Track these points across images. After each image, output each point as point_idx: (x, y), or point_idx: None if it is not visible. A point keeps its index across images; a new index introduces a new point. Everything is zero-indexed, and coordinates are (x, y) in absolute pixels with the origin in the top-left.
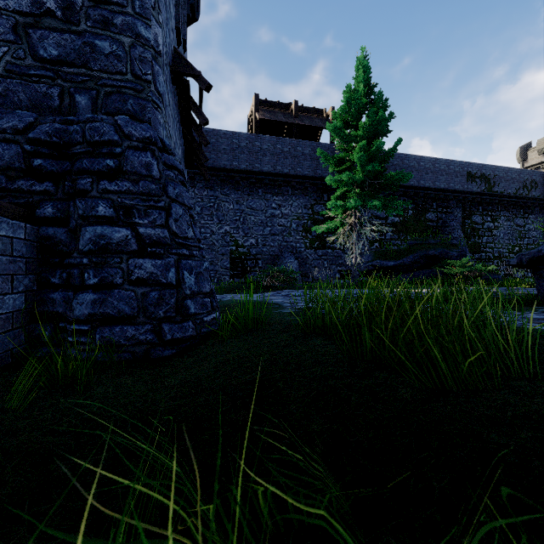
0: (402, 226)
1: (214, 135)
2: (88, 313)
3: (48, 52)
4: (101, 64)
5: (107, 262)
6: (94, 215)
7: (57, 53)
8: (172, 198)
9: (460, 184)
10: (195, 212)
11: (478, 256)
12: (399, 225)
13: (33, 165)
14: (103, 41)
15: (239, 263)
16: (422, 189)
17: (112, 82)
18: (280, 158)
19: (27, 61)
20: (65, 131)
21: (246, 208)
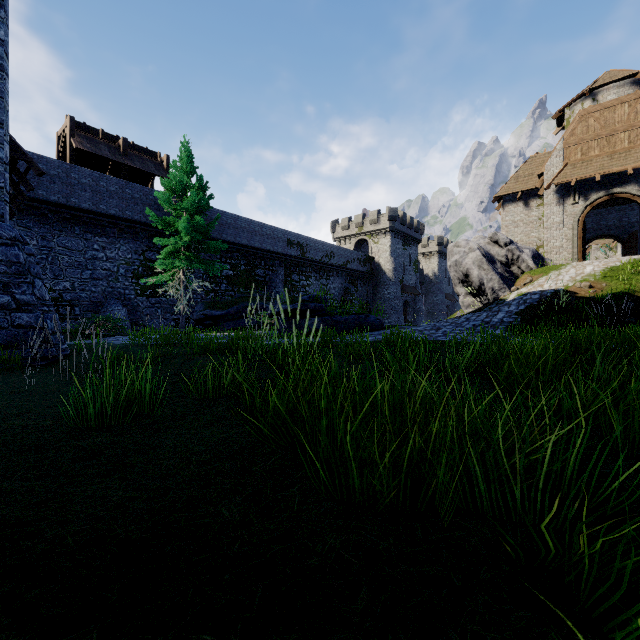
0: (236, 279)
1: None
2: None
3: None
4: None
5: None
6: None
7: None
8: (35, 276)
9: (282, 248)
10: None
11: None
12: (233, 278)
13: None
14: None
15: None
16: (253, 248)
17: None
18: (105, 197)
19: None
20: None
21: (57, 246)
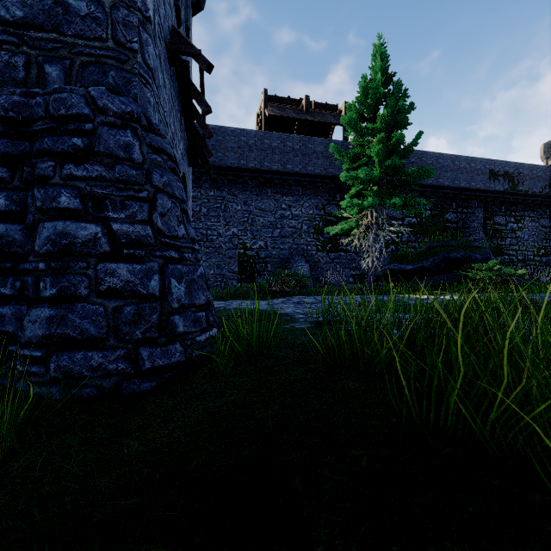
0: (419, 227)
1: (221, 132)
2: (42, 334)
3: (10, 12)
4: (76, 28)
5: (69, 267)
6: (55, 207)
7: (22, 15)
8: (159, 187)
9: (481, 183)
10: (201, 214)
11: (501, 259)
12: (417, 227)
13: None
14: (78, 0)
15: (247, 266)
16: (441, 188)
17: (89, 50)
18: (291, 156)
19: None
20: (25, 104)
21: (254, 209)
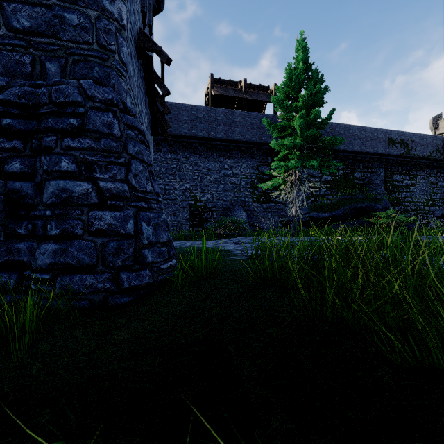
0: (334, 184)
1: (176, 108)
2: (50, 262)
3: (20, 23)
4: (69, 34)
5: (69, 214)
6: (58, 170)
7: (29, 25)
8: (132, 155)
9: (382, 148)
10: (160, 172)
11: (398, 208)
12: (332, 183)
13: (2, 124)
14: (71, 13)
15: (197, 214)
16: (351, 152)
17: (79, 51)
18: (232, 127)
19: (2, 31)
20: (33, 93)
21: (203, 169)
